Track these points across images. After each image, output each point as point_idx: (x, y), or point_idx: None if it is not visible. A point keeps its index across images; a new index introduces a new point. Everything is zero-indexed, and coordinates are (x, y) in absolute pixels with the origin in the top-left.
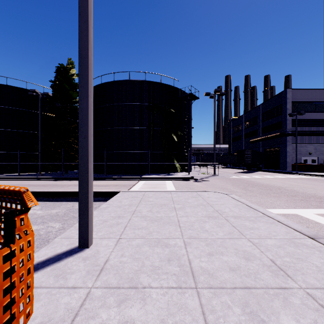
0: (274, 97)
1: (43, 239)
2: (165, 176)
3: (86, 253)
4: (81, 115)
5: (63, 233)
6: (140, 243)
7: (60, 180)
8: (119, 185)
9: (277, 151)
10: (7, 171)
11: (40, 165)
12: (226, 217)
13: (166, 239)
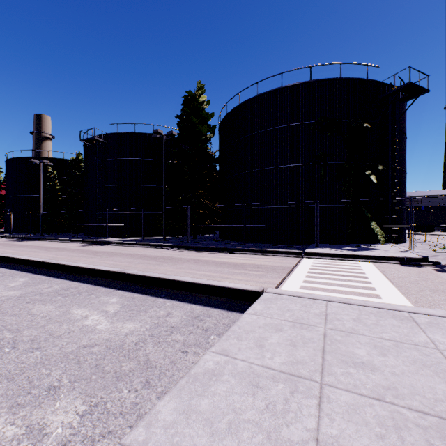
0: None
1: None
2: (355, 252)
3: None
4: None
5: None
6: None
7: (180, 250)
8: (263, 267)
9: None
10: (135, 234)
11: (164, 228)
12: None
13: None
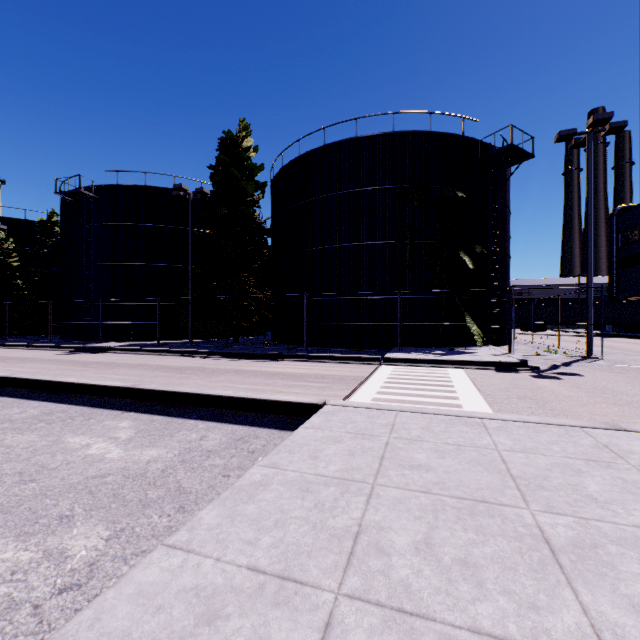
0: None
1: None
2: (445, 356)
3: None
4: None
5: None
6: None
7: (216, 359)
8: (328, 377)
9: None
10: (146, 337)
11: (190, 327)
12: None
13: None
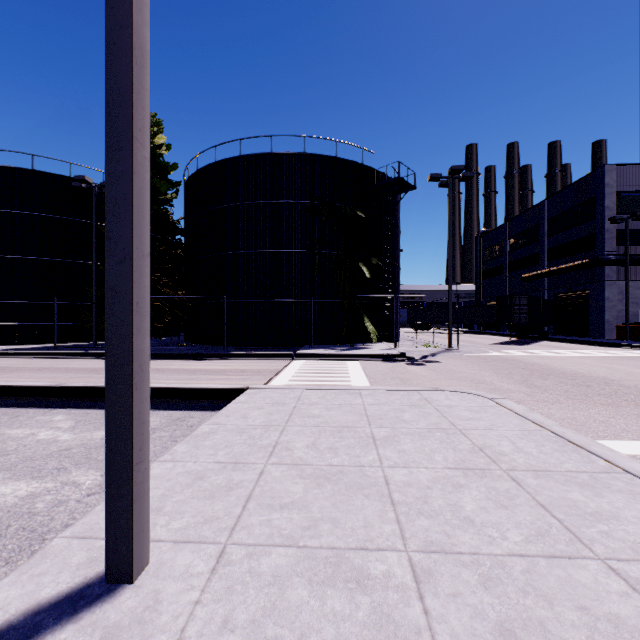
0: (575, 184)
1: (33, 531)
2: (346, 351)
3: (119, 609)
4: (112, 194)
5: (81, 518)
6: (283, 568)
7: None
8: (248, 371)
9: (583, 297)
10: (34, 340)
11: (94, 328)
12: (511, 473)
13: (358, 551)
